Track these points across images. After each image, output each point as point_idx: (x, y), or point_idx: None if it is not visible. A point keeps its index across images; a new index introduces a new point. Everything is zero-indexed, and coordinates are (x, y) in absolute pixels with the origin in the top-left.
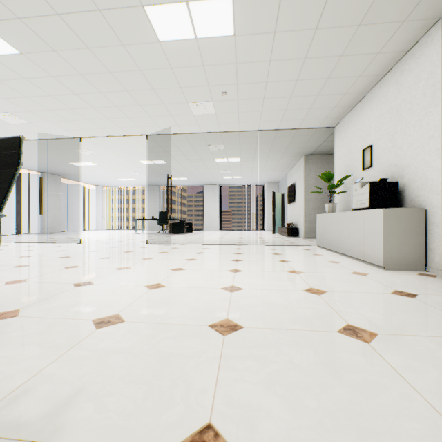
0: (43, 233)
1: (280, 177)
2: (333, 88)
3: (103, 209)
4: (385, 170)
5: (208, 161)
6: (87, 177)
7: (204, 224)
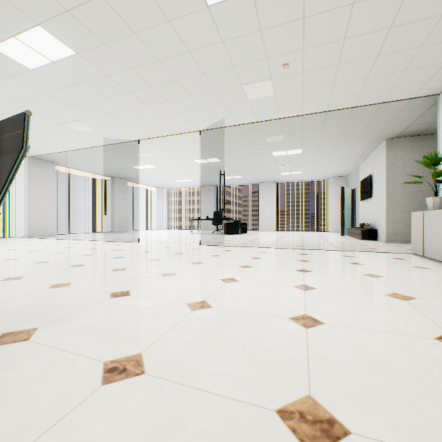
0: (113, 231)
1: (349, 169)
2: None
3: (163, 210)
4: None
5: (265, 155)
6: (149, 180)
7: (260, 224)
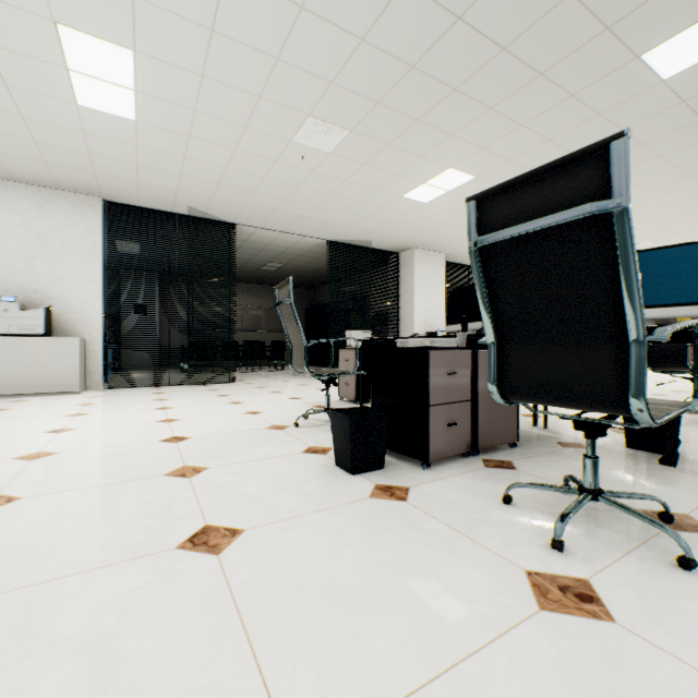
0: None
1: None
2: None
3: None
4: (14, 291)
5: None
6: None
7: None
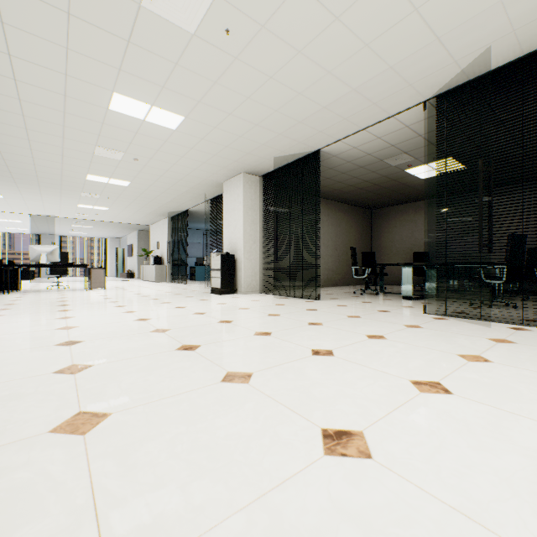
0: None
1: (122, 236)
2: (144, 219)
3: None
4: (161, 252)
5: (66, 225)
6: None
7: (43, 272)
